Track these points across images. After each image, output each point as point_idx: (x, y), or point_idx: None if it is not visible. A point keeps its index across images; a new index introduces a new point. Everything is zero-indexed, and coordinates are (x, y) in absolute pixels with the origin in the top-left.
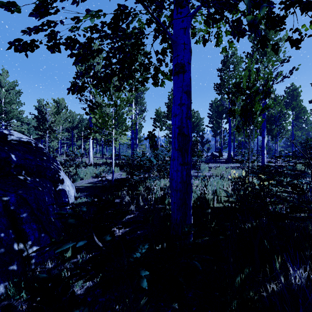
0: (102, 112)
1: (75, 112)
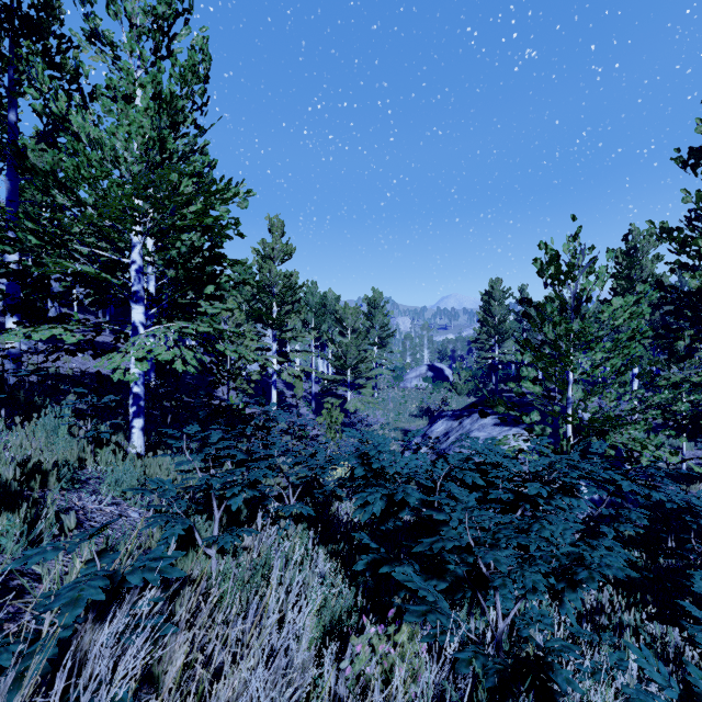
0: (651, 320)
1: (587, 308)
